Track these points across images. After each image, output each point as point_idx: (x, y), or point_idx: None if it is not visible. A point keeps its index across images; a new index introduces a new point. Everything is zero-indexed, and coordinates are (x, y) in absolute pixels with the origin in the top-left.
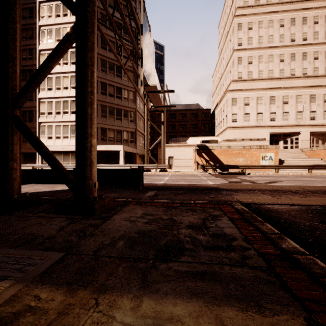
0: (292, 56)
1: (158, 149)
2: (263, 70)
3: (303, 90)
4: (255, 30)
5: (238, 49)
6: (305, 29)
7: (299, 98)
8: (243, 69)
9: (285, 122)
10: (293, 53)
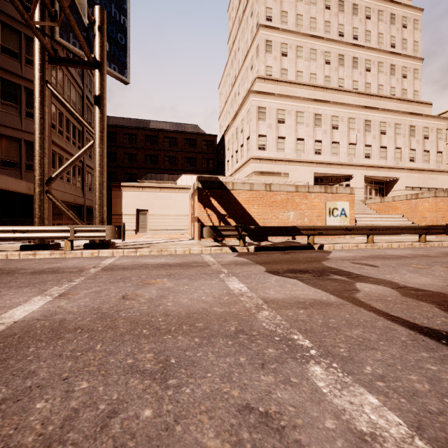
0: (340, 58)
1: (113, 193)
2: (302, 70)
3: (356, 111)
4: (291, 2)
5: (267, 25)
6: (356, 23)
7: (351, 123)
8: (273, 61)
9: (334, 158)
10: (341, 54)
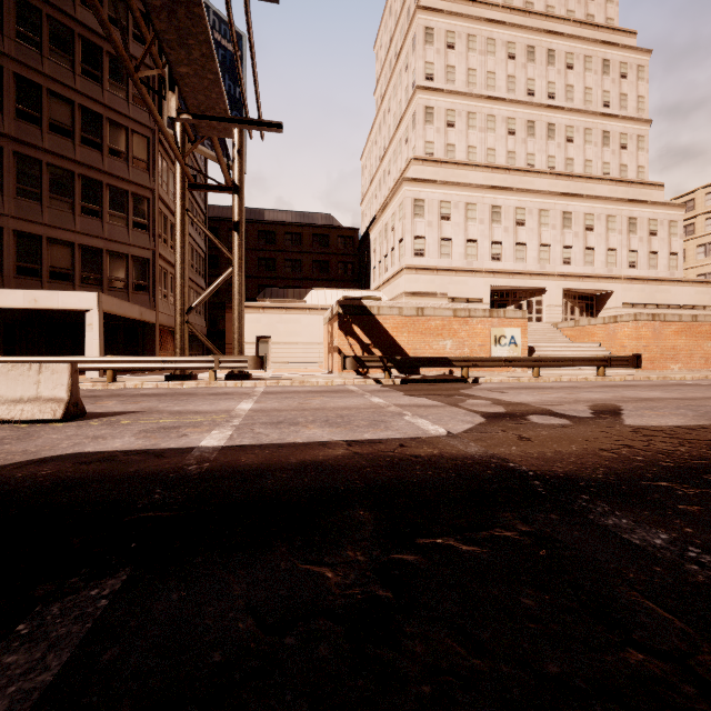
0: (530, 126)
1: (227, 315)
2: (476, 145)
3: (551, 200)
4: (461, 53)
5: (426, 86)
6: (553, 76)
7: (544, 216)
8: (436, 135)
9: (519, 265)
10: (531, 120)
